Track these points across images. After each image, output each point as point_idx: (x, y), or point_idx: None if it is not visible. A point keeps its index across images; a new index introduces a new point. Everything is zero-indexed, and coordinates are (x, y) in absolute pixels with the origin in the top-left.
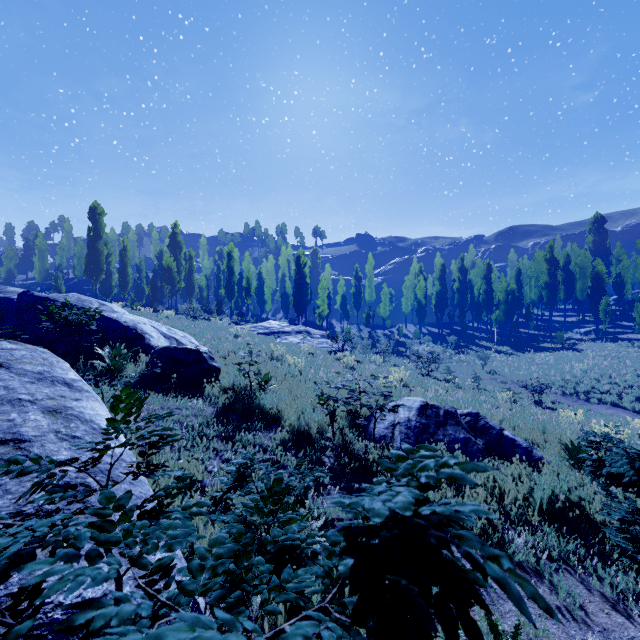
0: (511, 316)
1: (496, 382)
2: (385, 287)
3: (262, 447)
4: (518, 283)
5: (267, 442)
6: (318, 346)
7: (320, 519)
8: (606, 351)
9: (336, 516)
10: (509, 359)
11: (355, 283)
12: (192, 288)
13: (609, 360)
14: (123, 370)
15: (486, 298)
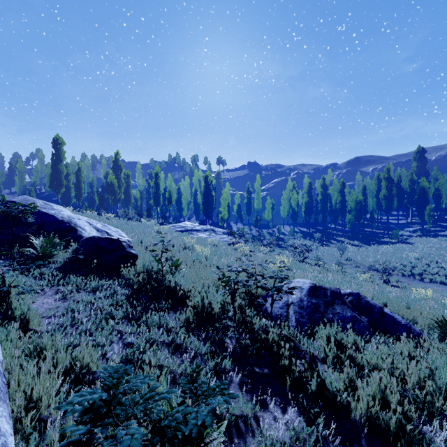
0: (359, 219)
1: (352, 266)
2: (268, 199)
3: (167, 328)
4: (364, 195)
5: (171, 324)
6: (220, 240)
7: (222, 424)
8: (431, 244)
9: (239, 412)
10: (360, 250)
11: (247, 196)
12: (129, 198)
13: (434, 250)
14: (52, 256)
15: (341, 206)
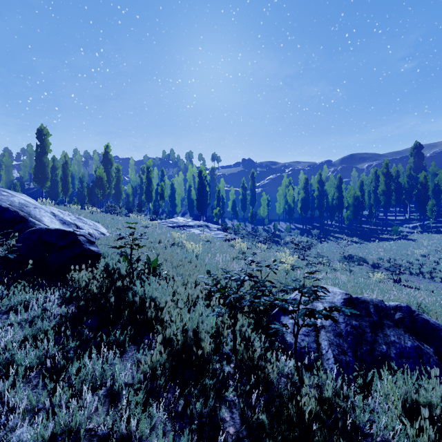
0: (356, 215)
1: (354, 264)
2: (264, 195)
3: (112, 390)
4: (361, 191)
5: (120, 382)
6: (215, 236)
7: None
8: (435, 240)
9: None
10: (360, 246)
11: (242, 192)
12: (119, 193)
13: (440, 247)
14: None
15: (338, 202)
